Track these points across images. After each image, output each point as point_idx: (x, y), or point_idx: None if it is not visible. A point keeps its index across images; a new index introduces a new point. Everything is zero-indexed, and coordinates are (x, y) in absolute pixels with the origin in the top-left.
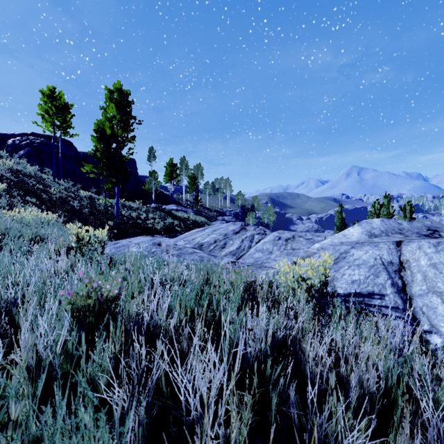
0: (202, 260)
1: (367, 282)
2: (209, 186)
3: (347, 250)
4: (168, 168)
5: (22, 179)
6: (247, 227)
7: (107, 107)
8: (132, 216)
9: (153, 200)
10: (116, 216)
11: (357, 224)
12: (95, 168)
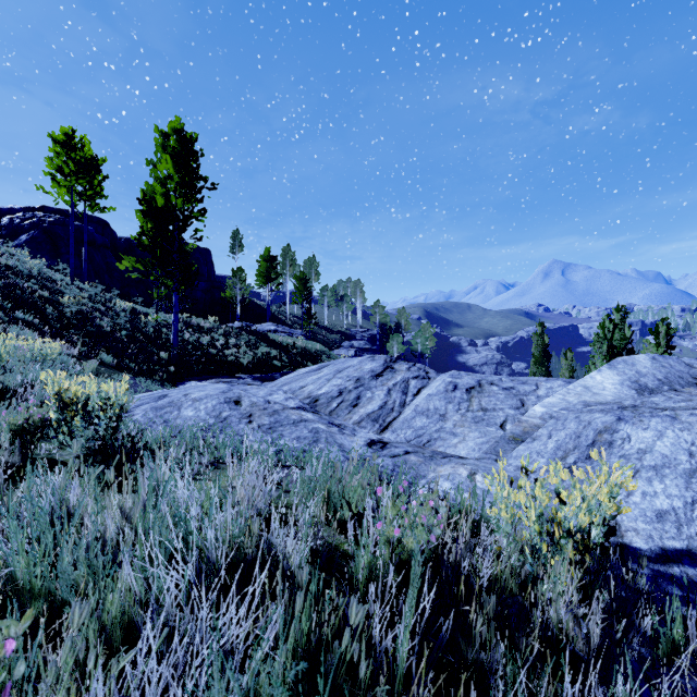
0: (316, 439)
1: (695, 517)
2: (328, 292)
3: (610, 426)
4: (262, 263)
5: (14, 281)
6: (395, 364)
7: (158, 161)
8: (201, 342)
9: (238, 316)
10: (173, 344)
11: (607, 365)
12: (140, 263)
